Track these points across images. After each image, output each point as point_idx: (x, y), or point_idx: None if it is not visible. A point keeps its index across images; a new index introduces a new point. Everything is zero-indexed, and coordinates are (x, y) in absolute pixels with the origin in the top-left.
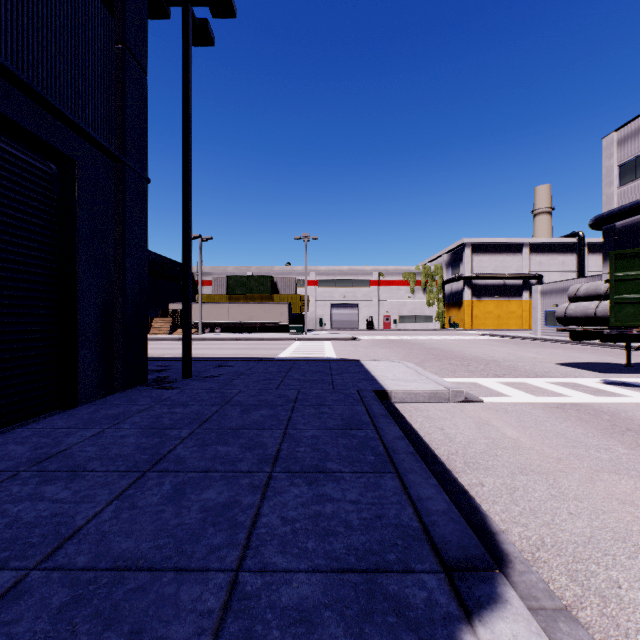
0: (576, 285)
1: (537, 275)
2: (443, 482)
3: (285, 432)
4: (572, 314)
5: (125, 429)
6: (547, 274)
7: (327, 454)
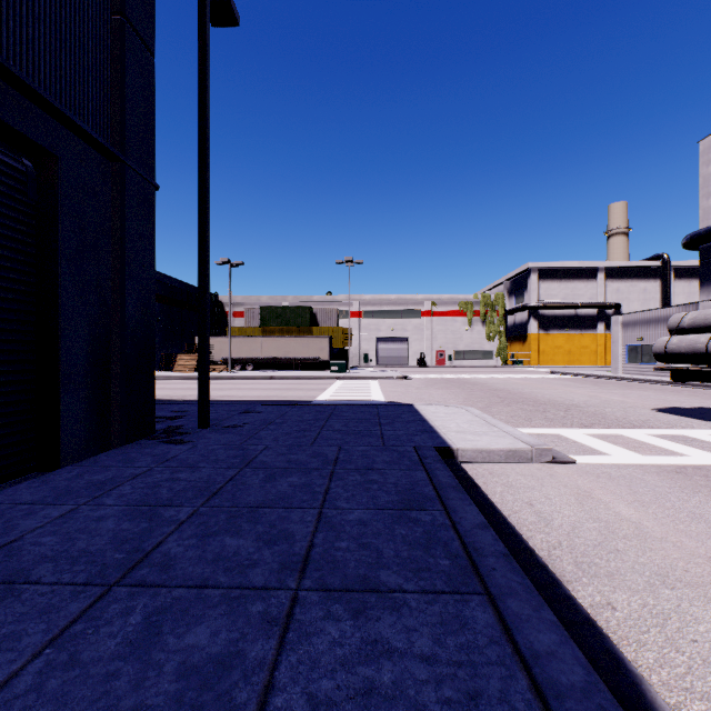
0: (679, 314)
1: (614, 304)
2: (554, 604)
3: (320, 513)
4: (675, 350)
5: (106, 506)
6: (626, 303)
7: (380, 554)
